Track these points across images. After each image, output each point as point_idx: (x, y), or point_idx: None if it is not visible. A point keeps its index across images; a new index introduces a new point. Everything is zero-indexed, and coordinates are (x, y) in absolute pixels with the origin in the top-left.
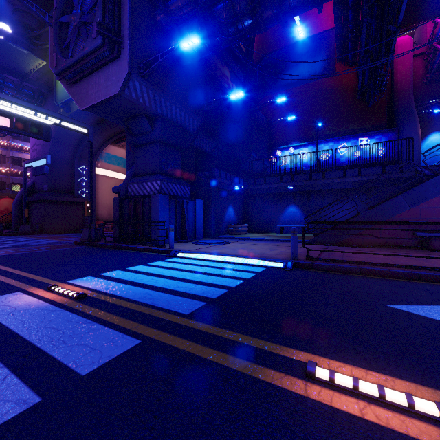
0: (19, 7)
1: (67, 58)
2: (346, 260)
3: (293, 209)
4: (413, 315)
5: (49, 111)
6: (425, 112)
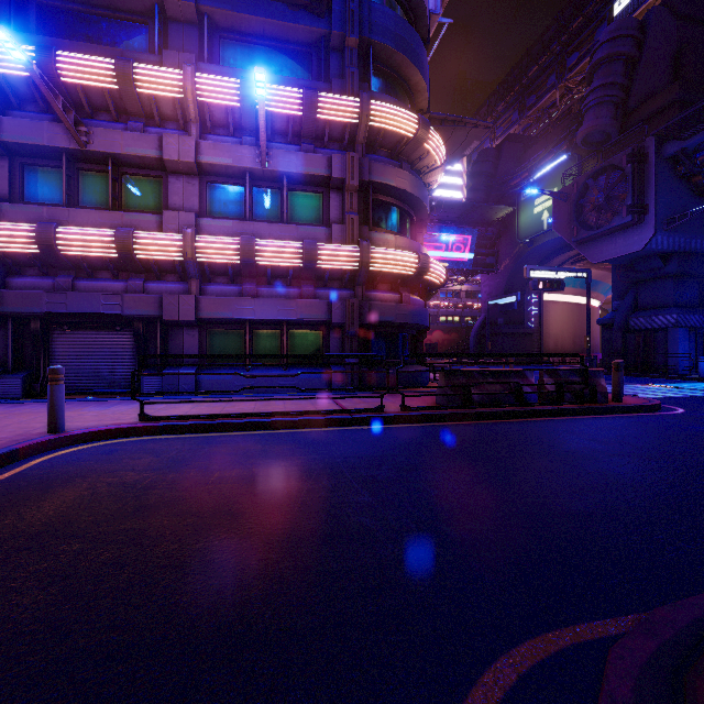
0: (479, 160)
1: (584, 228)
2: None
3: None
4: None
5: (563, 268)
6: None
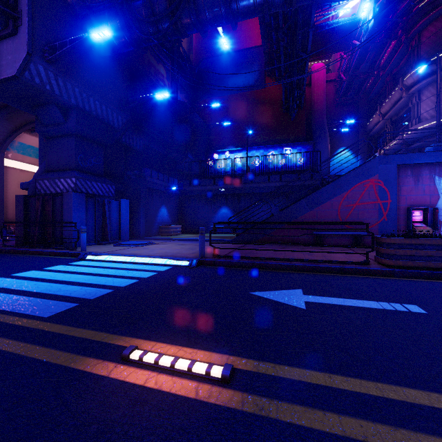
0: None
1: None
2: (244, 257)
3: (225, 210)
4: (262, 299)
5: None
6: (336, 130)
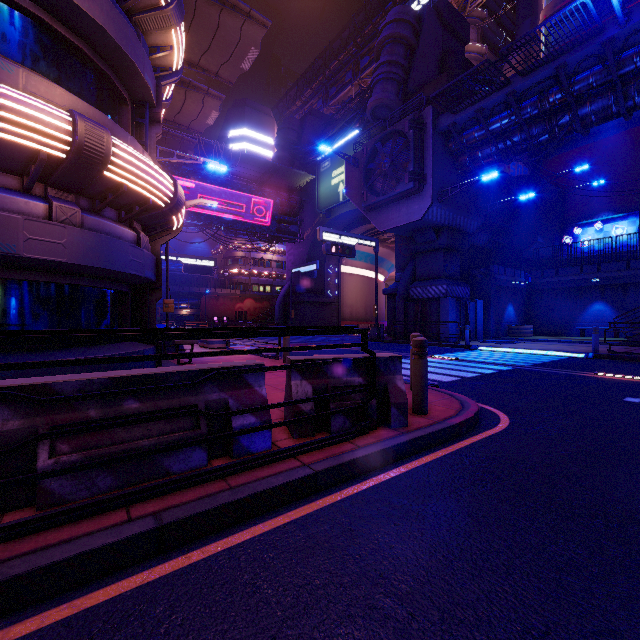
0: (284, 126)
1: (372, 194)
2: None
3: (599, 306)
4: None
5: (354, 235)
6: None
